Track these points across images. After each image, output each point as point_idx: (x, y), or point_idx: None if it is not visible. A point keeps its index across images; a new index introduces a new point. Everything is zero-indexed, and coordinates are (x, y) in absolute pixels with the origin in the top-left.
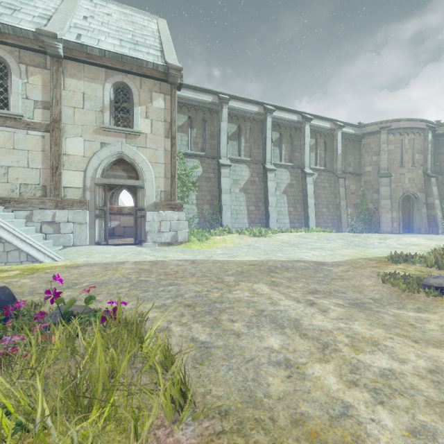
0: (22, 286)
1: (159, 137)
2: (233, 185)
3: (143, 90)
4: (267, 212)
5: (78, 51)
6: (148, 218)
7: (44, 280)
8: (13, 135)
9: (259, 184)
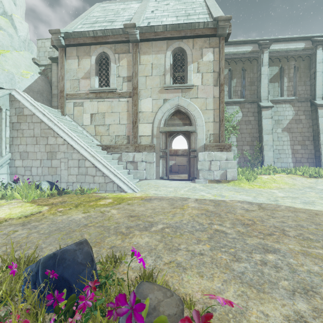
0: (110, 218)
1: (208, 87)
2: (274, 126)
3: (195, 49)
4: (317, 151)
5: (148, 33)
6: (200, 158)
7: (126, 213)
8: (111, 103)
9: (306, 122)
